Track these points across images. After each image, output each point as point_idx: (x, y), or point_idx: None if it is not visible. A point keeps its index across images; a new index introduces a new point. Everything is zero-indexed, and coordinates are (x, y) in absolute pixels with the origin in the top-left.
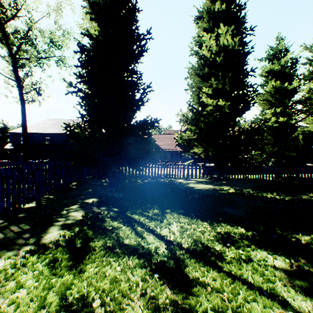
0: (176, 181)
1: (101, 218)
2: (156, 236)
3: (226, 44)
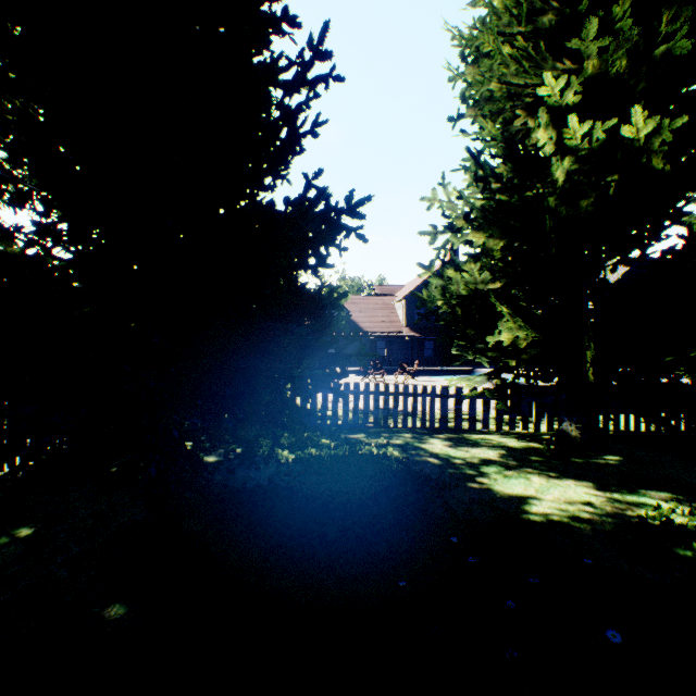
0: (425, 449)
1: None
2: None
3: None
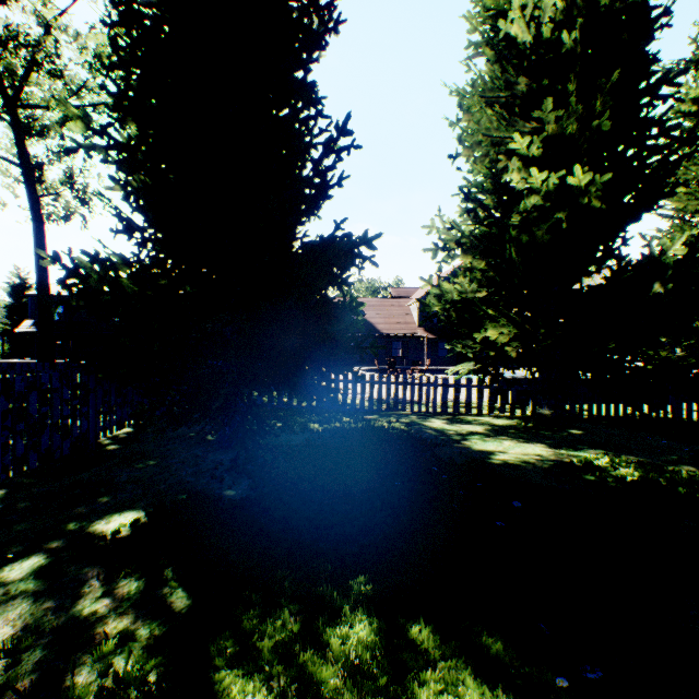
0: (426, 425)
1: None
2: None
3: None
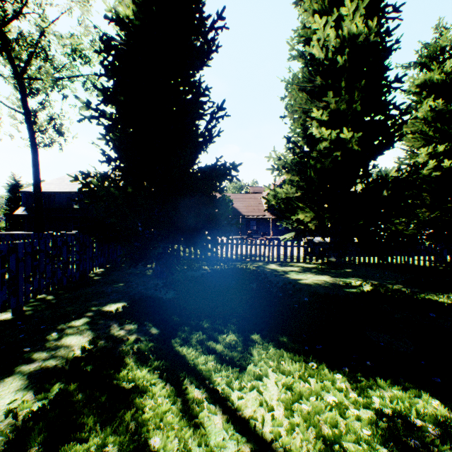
0: (267, 267)
1: (118, 354)
2: (229, 417)
3: (355, 32)
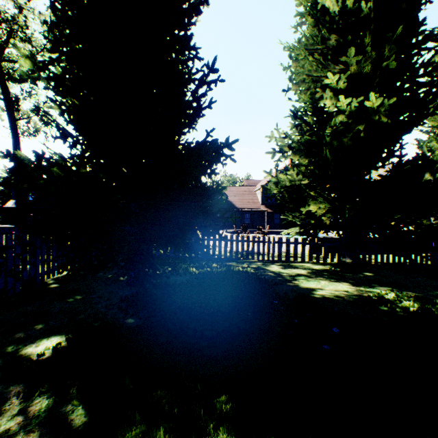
0: (268, 269)
1: None
2: None
3: None
